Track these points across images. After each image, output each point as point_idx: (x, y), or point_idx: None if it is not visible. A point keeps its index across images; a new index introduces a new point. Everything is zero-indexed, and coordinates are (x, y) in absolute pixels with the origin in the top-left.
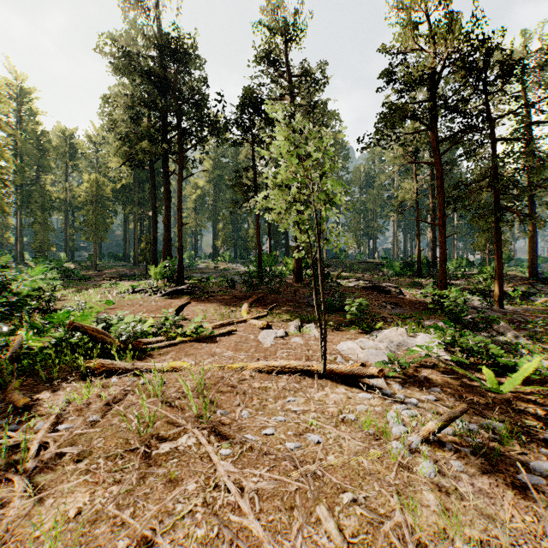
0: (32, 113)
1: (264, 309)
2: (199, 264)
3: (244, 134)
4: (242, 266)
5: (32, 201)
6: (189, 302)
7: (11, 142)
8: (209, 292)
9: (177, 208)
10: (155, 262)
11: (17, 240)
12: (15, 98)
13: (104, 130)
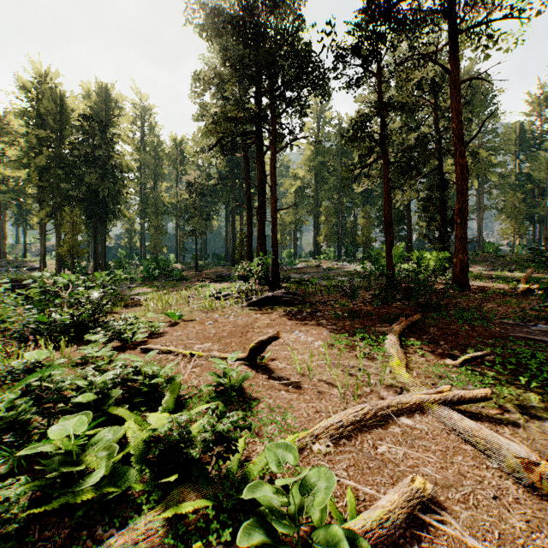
0: (151, 127)
1: (439, 356)
2: (299, 263)
3: (364, 61)
4: (350, 265)
5: (149, 206)
6: (276, 336)
7: (136, 156)
8: (312, 302)
9: (270, 188)
10: (250, 261)
11: (140, 243)
12: (139, 117)
13: (198, 116)
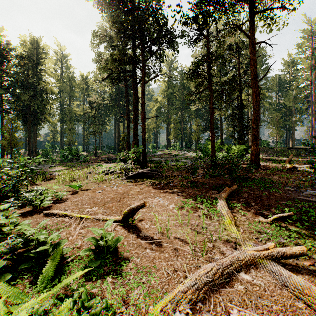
0: (67, 67)
1: (254, 214)
2: (158, 151)
3: (199, 28)
4: (188, 153)
5: (65, 116)
6: (143, 205)
7: (58, 85)
8: (167, 176)
9: (141, 105)
10: (129, 150)
11: (60, 139)
12: (60, 60)
13: (96, 60)
